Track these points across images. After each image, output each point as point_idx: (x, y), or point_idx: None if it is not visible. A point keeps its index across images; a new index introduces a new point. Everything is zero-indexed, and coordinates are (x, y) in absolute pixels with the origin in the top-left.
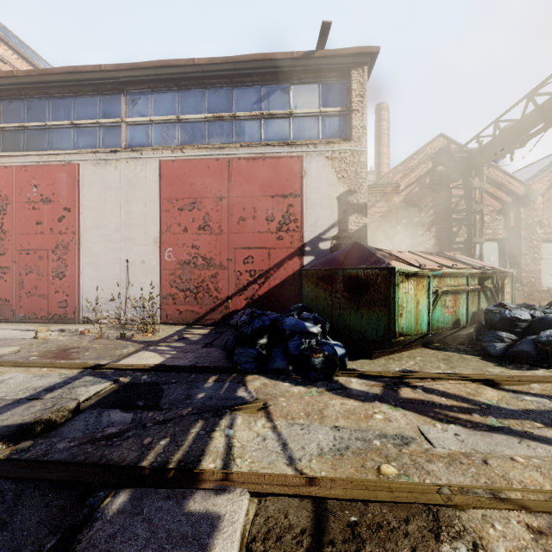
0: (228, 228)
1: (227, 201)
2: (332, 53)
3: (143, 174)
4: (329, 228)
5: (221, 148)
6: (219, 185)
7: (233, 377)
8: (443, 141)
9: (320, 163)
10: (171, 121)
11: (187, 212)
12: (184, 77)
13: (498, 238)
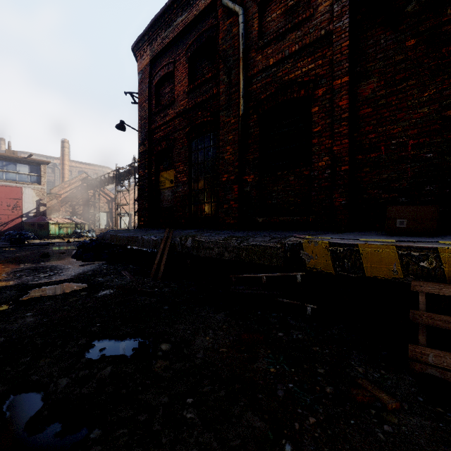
0: None
1: None
2: (34, 160)
3: None
4: (33, 209)
5: None
6: None
7: None
8: (86, 175)
9: (29, 190)
10: None
11: None
12: None
13: (106, 211)
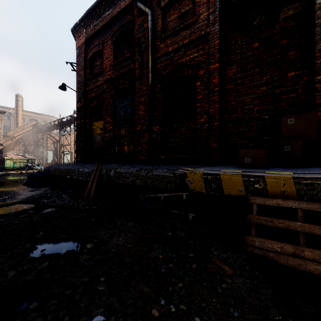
0: None
1: None
2: None
3: None
4: None
5: None
6: None
7: None
8: (36, 122)
9: None
10: None
11: None
12: None
13: (52, 150)
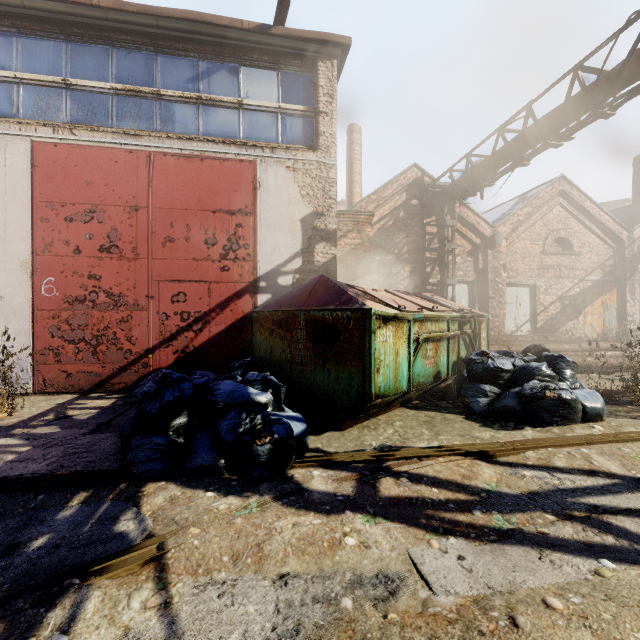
0: (147, 251)
1: (146, 212)
2: (294, 34)
3: (1, 159)
4: (290, 258)
5: (136, 136)
6: (133, 188)
7: (120, 490)
8: (417, 172)
9: (279, 173)
10: (53, 84)
11: (80, 224)
12: (75, 21)
13: (469, 280)
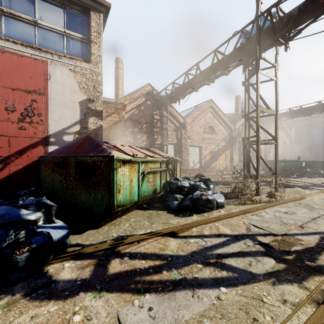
0: None
1: None
2: None
3: None
4: (72, 124)
5: None
6: None
7: None
8: (150, 87)
9: (64, 72)
10: None
11: None
12: None
13: (174, 143)
